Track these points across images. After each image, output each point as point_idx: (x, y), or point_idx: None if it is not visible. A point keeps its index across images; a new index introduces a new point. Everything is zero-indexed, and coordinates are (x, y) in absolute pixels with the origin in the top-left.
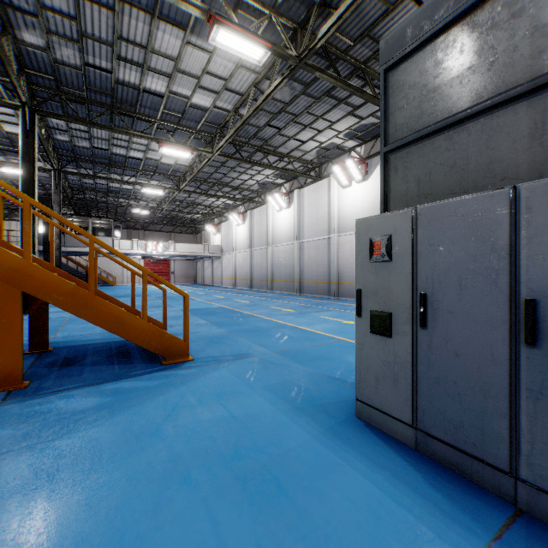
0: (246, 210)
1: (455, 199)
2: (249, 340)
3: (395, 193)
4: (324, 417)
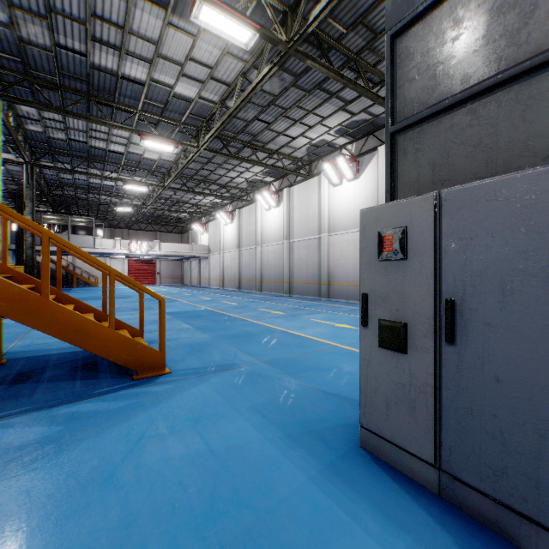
0: (234, 209)
1: (495, 178)
2: (235, 347)
3: (403, 180)
4: (323, 448)
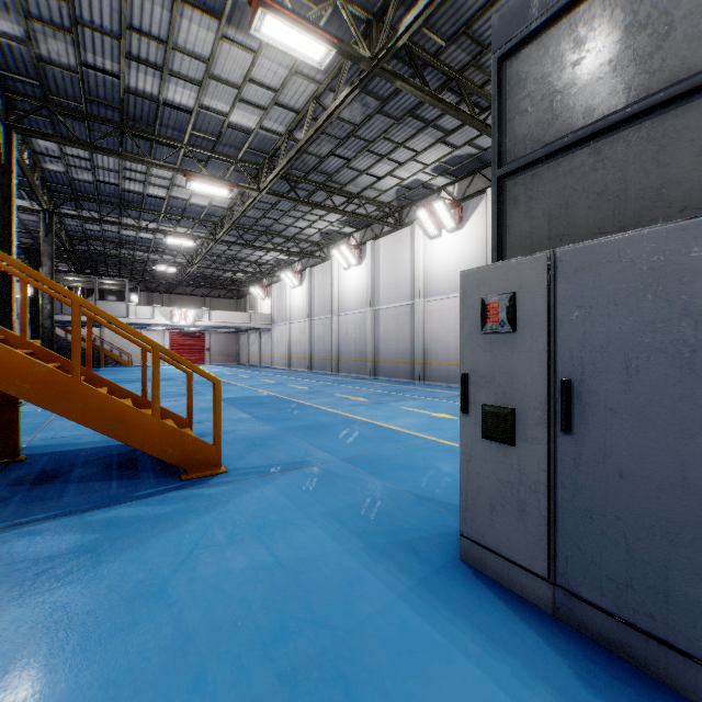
0: (304, 267)
1: (619, 235)
2: (306, 441)
3: (514, 234)
4: (414, 561)
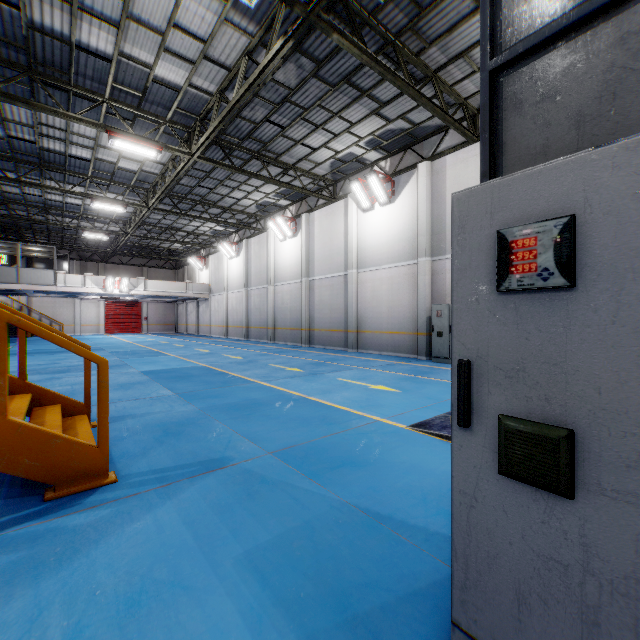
0: (241, 239)
1: None
2: (231, 427)
3: (515, 152)
4: None
